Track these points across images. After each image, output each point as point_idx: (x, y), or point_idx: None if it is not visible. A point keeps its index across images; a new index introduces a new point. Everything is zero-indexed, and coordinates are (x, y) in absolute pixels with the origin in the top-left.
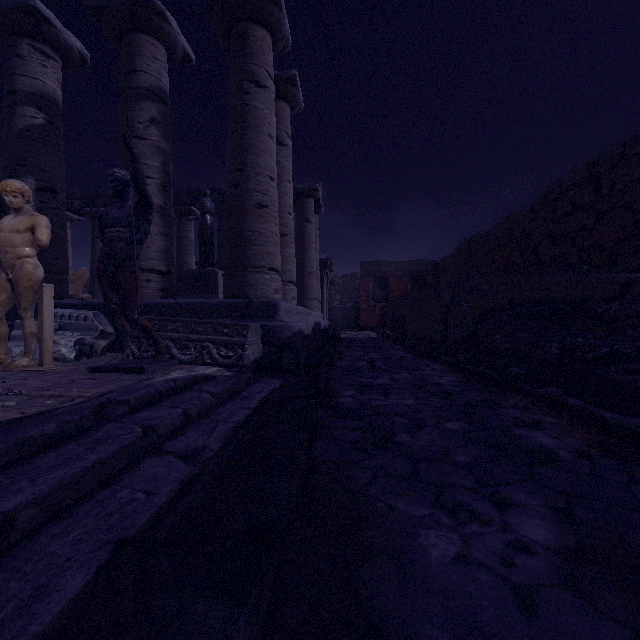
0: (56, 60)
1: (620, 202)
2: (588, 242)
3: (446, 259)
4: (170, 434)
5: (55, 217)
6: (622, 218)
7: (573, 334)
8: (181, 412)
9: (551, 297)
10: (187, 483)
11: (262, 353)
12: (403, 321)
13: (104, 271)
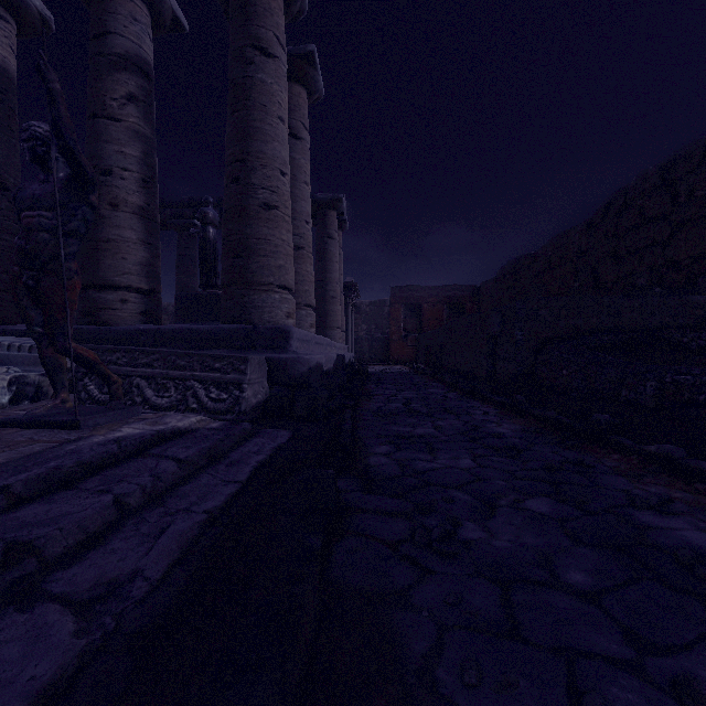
0: (8, 21)
1: (701, 211)
2: (661, 260)
3: (487, 284)
4: (73, 550)
5: (5, 220)
6: (704, 230)
7: (673, 369)
8: (109, 502)
9: (623, 324)
10: (61, 685)
11: (268, 394)
12: (440, 354)
13: (20, 276)
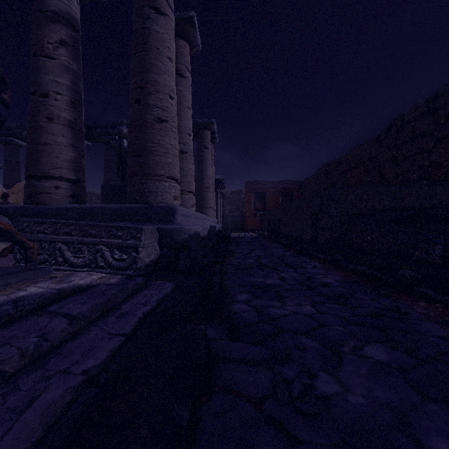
0: None
1: None
2: (427, 162)
3: (308, 179)
4: None
5: None
6: None
7: None
8: None
9: (405, 205)
10: None
11: (159, 254)
12: (278, 225)
13: None
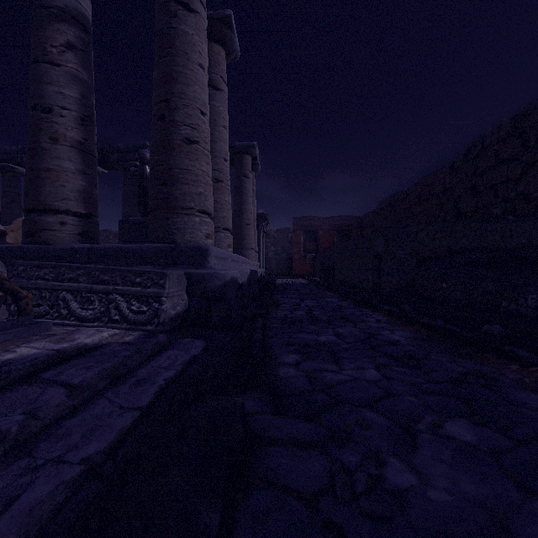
0: None
1: None
2: (513, 193)
3: (368, 215)
4: None
5: None
6: None
7: None
8: None
9: (487, 245)
10: None
11: (187, 306)
12: (332, 269)
13: None
